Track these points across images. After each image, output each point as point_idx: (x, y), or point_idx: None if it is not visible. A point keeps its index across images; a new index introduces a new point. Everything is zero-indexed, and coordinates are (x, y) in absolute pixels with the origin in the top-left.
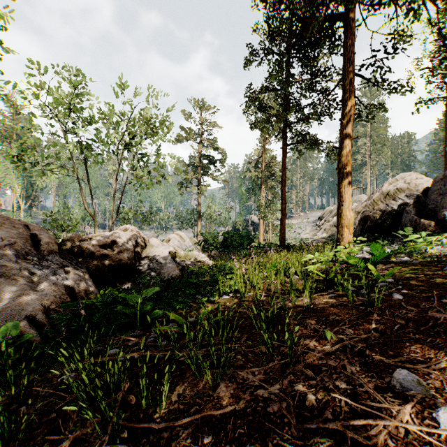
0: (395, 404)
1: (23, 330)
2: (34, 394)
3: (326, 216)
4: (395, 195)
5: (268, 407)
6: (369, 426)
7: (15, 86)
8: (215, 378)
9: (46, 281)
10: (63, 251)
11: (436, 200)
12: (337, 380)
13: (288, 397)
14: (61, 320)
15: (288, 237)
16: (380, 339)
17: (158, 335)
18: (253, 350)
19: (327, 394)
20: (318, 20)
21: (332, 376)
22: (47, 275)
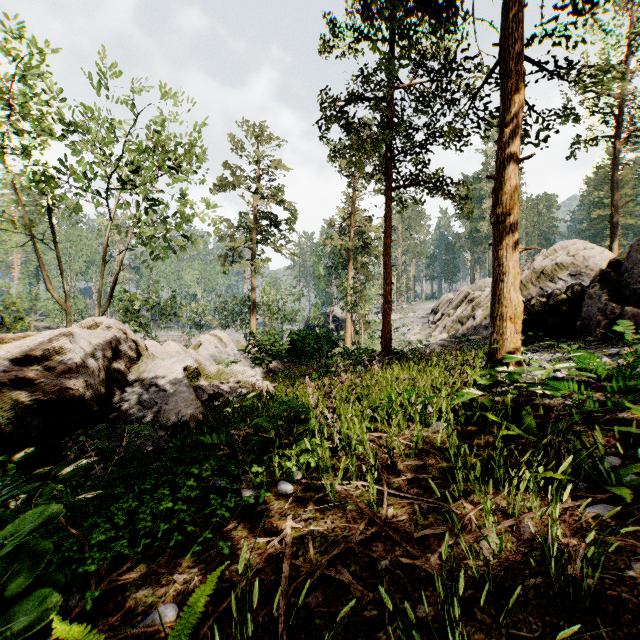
0: None
1: None
2: None
3: (443, 307)
4: (554, 273)
5: None
6: None
7: None
8: None
9: None
10: None
11: None
12: None
13: None
14: None
15: None
16: None
17: None
18: None
19: None
20: None
21: None
22: None
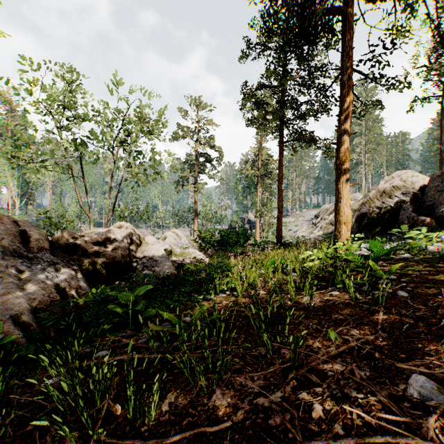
0: (414, 416)
1: (7, 330)
2: (13, 402)
3: (322, 214)
4: (391, 192)
5: (270, 419)
6: (387, 443)
7: (8, 81)
8: (210, 385)
9: (34, 279)
10: (55, 248)
11: (433, 197)
12: (346, 387)
13: (291, 406)
14: (49, 320)
15: (285, 235)
16: (388, 340)
17: (149, 336)
18: (251, 353)
19: (335, 403)
20: (317, 12)
21: (340, 382)
22: (35, 273)
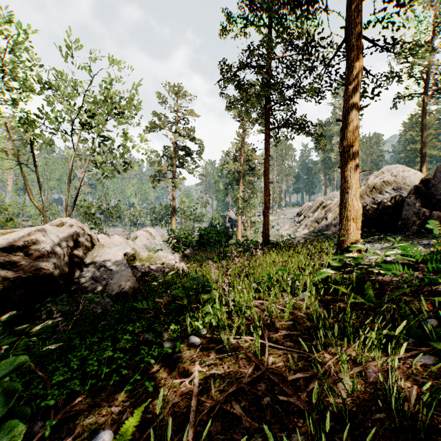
0: None
1: None
2: None
3: (305, 211)
4: (382, 188)
5: None
6: None
7: None
8: None
9: None
10: None
11: None
12: None
13: None
14: None
15: None
16: None
17: None
18: None
19: None
20: None
21: None
22: None
